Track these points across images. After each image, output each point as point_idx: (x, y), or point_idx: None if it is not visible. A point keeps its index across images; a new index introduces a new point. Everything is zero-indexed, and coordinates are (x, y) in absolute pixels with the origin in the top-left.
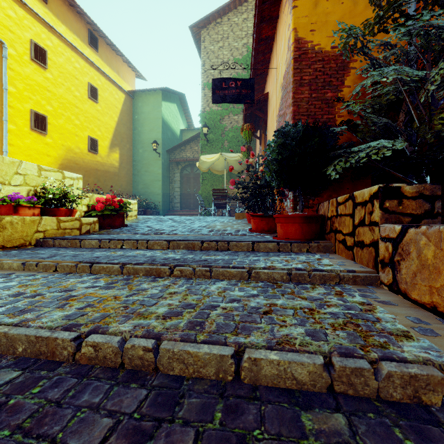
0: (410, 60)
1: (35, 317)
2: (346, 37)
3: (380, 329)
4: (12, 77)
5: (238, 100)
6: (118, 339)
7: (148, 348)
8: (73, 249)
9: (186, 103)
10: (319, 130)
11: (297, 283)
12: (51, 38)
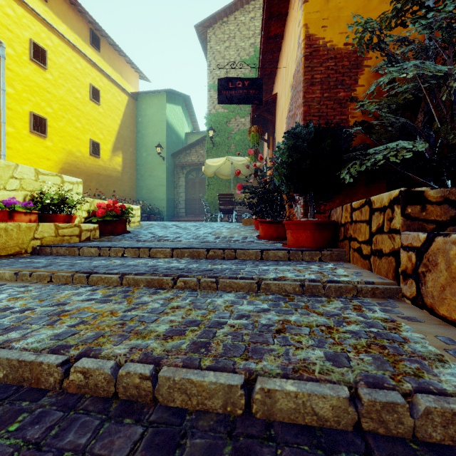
0: (428, 57)
1: (20, 336)
2: (361, 32)
3: (409, 352)
4: (10, 78)
5: (246, 101)
6: (111, 364)
7: (145, 376)
8: (71, 257)
9: (191, 105)
10: (332, 131)
11: (311, 295)
12: (51, 37)
